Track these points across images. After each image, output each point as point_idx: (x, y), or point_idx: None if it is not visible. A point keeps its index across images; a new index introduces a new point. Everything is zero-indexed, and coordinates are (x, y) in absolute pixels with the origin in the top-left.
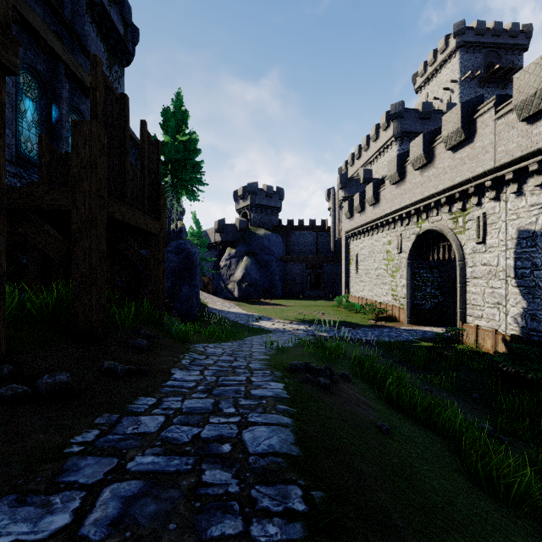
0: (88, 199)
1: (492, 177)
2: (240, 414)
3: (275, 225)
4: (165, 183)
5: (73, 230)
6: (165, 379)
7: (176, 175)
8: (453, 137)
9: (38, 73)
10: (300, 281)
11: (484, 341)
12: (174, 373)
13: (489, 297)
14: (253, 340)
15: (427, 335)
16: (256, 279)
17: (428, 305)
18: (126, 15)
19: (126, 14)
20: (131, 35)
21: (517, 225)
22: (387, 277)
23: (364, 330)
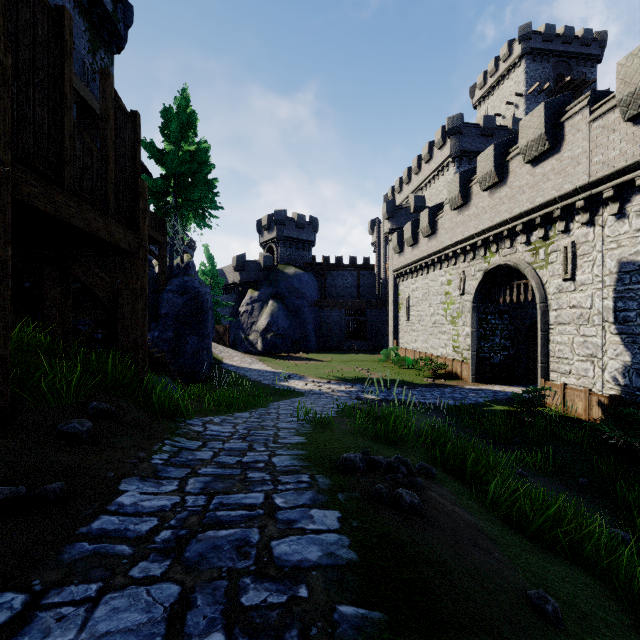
0: None
1: (585, 195)
2: None
3: (308, 263)
4: (166, 203)
5: None
6: (94, 512)
7: (181, 194)
8: (534, 146)
9: None
10: (338, 331)
11: (574, 404)
12: (123, 490)
13: (580, 348)
14: (280, 408)
15: (499, 396)
16: (284, 328)
17: (496, 358)
18: None
19: None
20: (123, 13)
21: (618, 256)
22: (446, 324)
23: (421, 391)
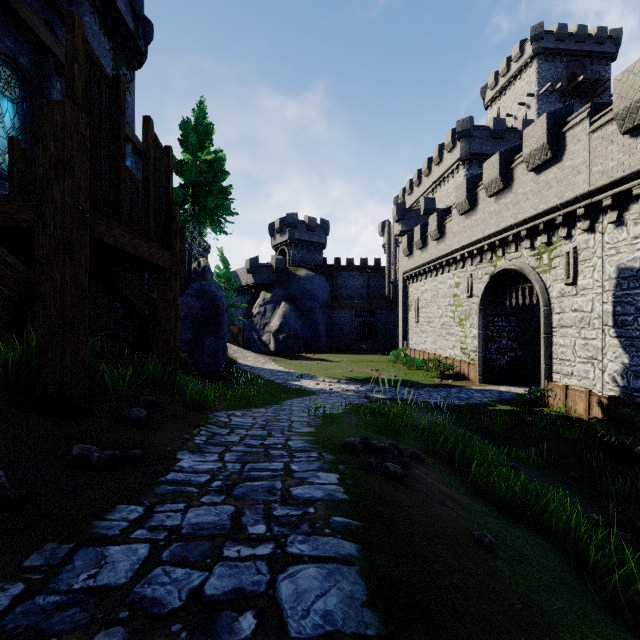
0: (60, 212)
1: (585, 203)
2: (275, 538)
3: (319, 265)
4: (185, 211)
5: (38, 256)
6: (165, 470)
7: (198, 202)
8: (537, 155)
9: (19, 67)
10: (348, 332)
11: (575, 404)
12: (180, 458)
13: (582, 350)
14: (293, 405)
15: (504, 397)
16: (296, 329)
17: (503, 360)
18: (137, 6)
19: (137, 5)
20: (143, 30)
21: (617, 262)
22: (454, 326)
23: (428, 391)
